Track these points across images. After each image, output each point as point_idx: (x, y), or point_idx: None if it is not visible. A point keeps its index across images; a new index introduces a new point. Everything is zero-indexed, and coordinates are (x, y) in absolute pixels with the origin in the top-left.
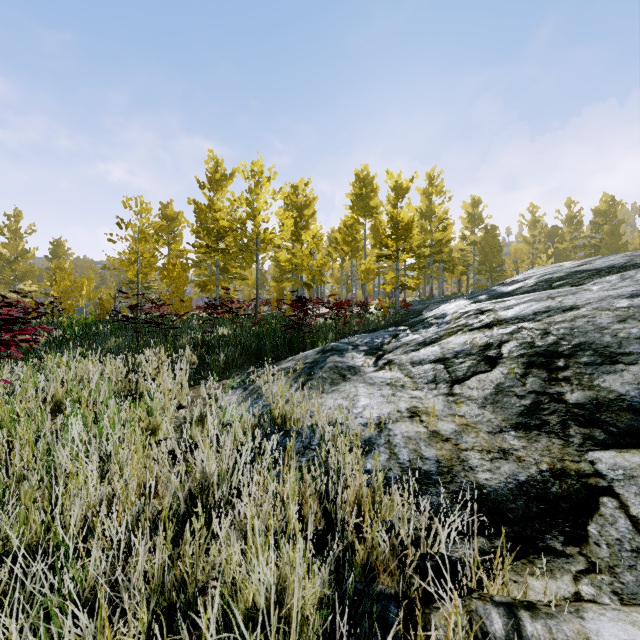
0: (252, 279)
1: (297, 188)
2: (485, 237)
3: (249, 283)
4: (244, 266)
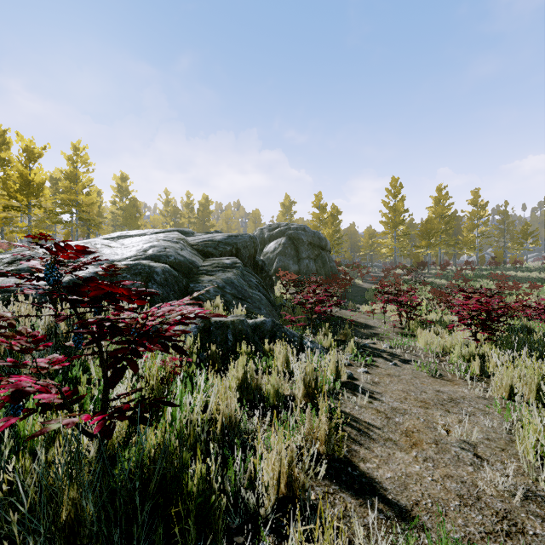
0: None
1: None
2: (127, 206)
3: None
4: None
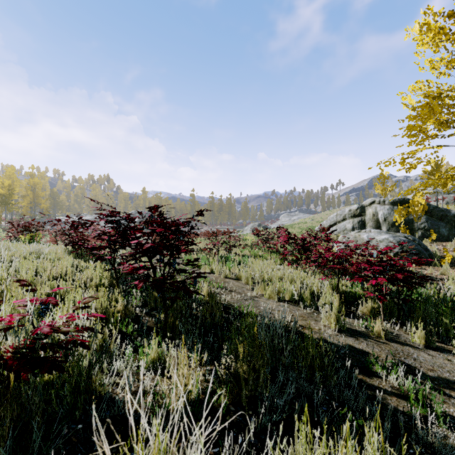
0: None
1: None
2: (53, 194)
3: None
4: None
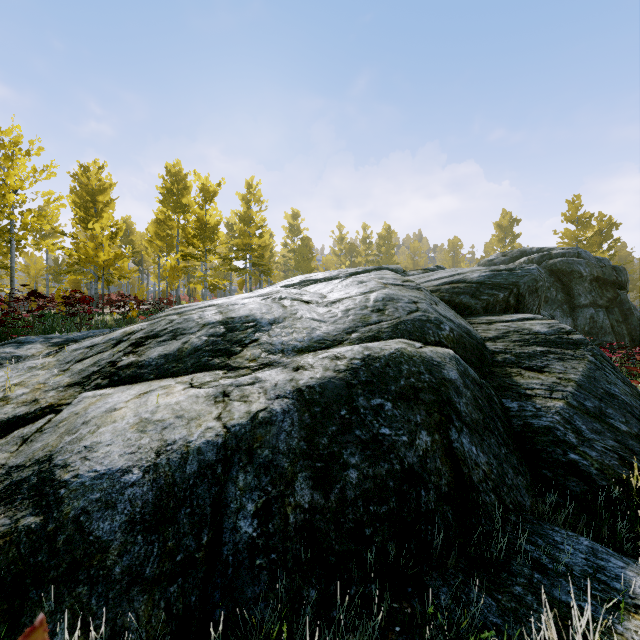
0: (37, 268)
1: (88, 169)
2: (299, 246)
3: (31, 273)
4: (5, 252)
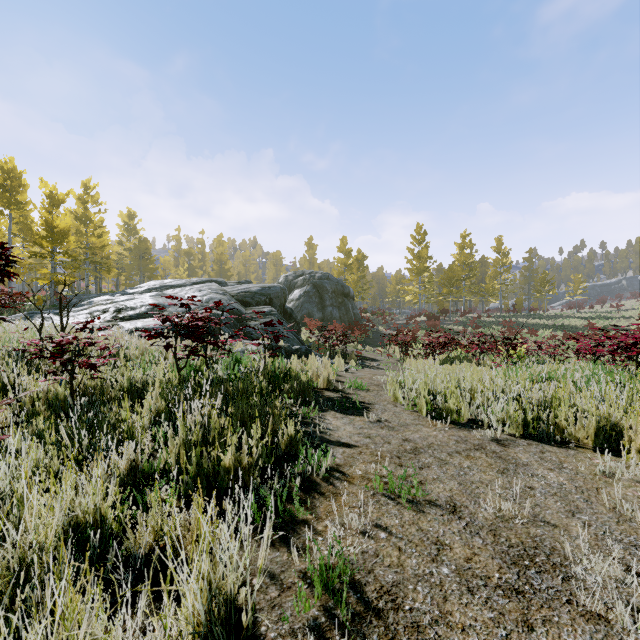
0: None
1: None
2: (138, 247)
3: None
4: None
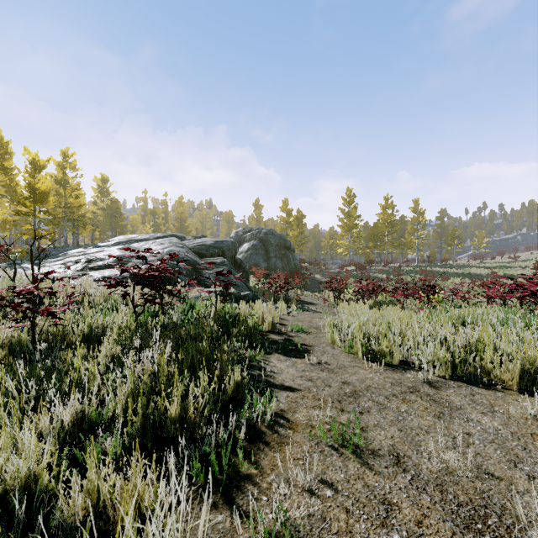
0: None
1: None
2: (110, 207)
3: None
4: None
